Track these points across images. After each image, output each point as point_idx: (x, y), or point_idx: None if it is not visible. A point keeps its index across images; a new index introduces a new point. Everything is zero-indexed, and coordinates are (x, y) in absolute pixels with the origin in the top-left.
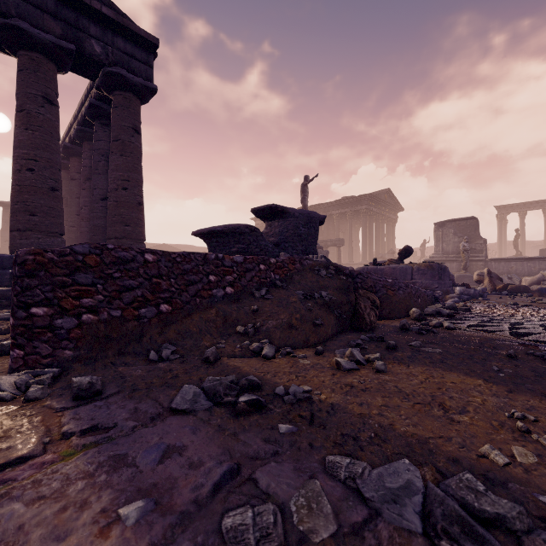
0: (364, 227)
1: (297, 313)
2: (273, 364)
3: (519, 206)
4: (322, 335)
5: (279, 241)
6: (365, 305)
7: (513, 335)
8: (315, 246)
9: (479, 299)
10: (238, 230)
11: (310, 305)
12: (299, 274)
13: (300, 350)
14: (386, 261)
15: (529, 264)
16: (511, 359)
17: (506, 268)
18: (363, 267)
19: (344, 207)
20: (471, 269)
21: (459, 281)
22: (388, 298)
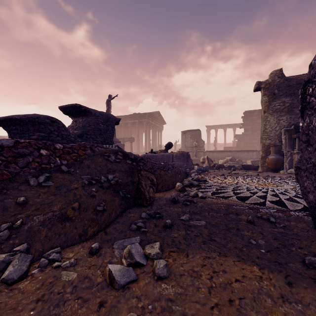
0: (146, 131)
1: (76, 201)
2: (9, 300)
3: (215, 127)
4: (104, 221)
5: (82, 133)
6: (146, 184)
7: (239, 200)
8: (112, 138)
9: (205, 172)
10: (37, 120)
11: (94, 190)
12: (90, 159)
13: (74, 248)
14: (158, 151)
15: (221, 153)
16: (252, 225)
17: (212, 155)
18: (145, 154)
19: (134, 119)
20: (198, 156)
21: (193, 162)
22: (162, 176)
